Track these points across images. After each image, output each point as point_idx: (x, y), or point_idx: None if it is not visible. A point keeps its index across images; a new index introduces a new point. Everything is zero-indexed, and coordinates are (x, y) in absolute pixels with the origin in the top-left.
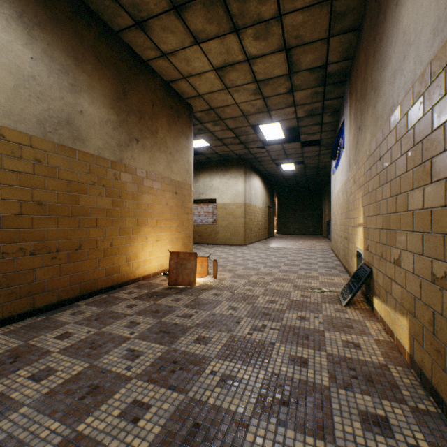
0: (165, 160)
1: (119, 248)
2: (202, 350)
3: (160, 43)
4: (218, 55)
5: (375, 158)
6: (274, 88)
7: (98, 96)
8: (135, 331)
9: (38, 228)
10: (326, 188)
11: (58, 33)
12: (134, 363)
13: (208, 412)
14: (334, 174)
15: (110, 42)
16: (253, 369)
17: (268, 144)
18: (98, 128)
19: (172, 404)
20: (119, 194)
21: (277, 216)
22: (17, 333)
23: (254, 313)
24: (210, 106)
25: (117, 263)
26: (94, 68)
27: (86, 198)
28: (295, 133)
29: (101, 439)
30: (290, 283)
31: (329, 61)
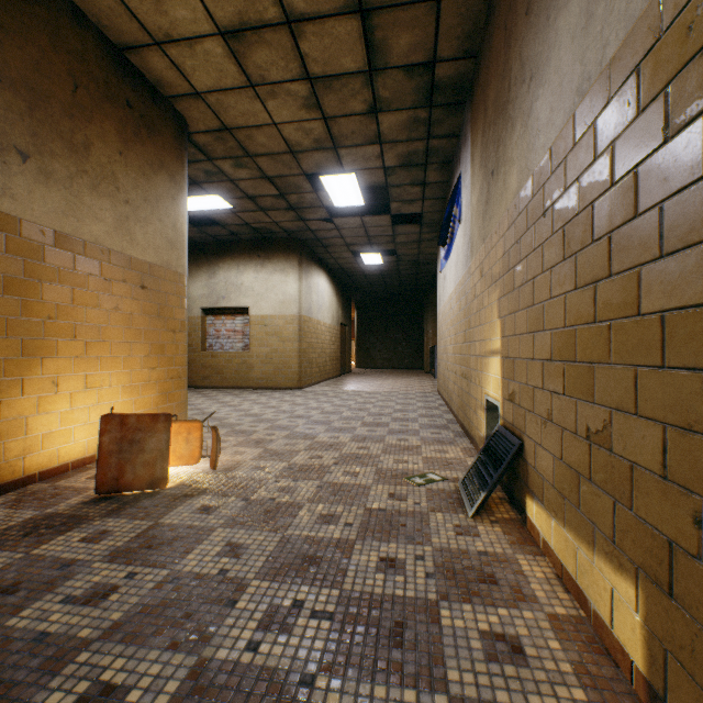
0: (112, 213)
1: None
2: None
3: None
4: None
5: (531, 217)
6: (344, 99)
7: None
8: None
9: None
10: (429, 297)
11: None
12: None
13: None
14: (444, 271)
15: None
16: None
17: (339, 216)
18: None
19: None
20: None
21: (357, 339)
22: None
23: (282, 563)
24: (223, 123)
25: None
26: None
27: None
28: (383, 199)
29: None
30: (371, 465)
31: (439, 55)
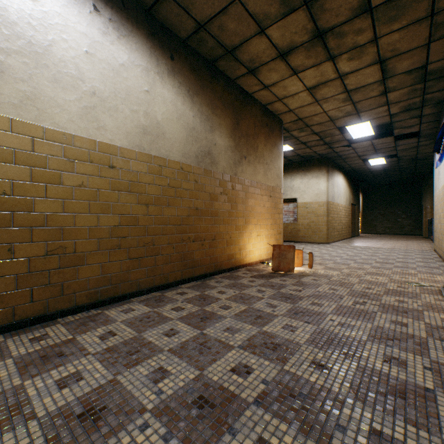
0: (262, 170)
1: (234, 240)
2: (318, 309)
3: (265, 80)
4: (312, 79)
5: None
6: (365, 93)
7: (223, 131)
8: (265, 295)
9: (195, 225)
10: (427, 181)
11: (204, 95)
12: (275, 309)
13: (336, 335)
14: (438, 168)
15: (229, 89)
16: (362, 322)
17: (354, 141)
18: (223, 153)
19: (311, 329)
20: (235, 200)
21: (362, 213)
22: (192, 288)
23: (353, 294)
24: (298, 117)
25: (233, 251)
26: (221, 111)
27: (217, 204)
28: (387, 127)
29: (278, 334)
30: (385, 277)
31: (429, 61)
